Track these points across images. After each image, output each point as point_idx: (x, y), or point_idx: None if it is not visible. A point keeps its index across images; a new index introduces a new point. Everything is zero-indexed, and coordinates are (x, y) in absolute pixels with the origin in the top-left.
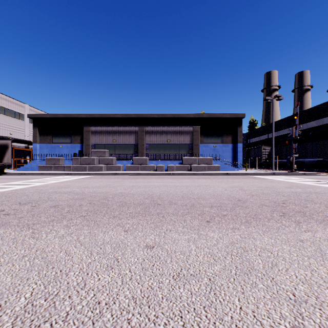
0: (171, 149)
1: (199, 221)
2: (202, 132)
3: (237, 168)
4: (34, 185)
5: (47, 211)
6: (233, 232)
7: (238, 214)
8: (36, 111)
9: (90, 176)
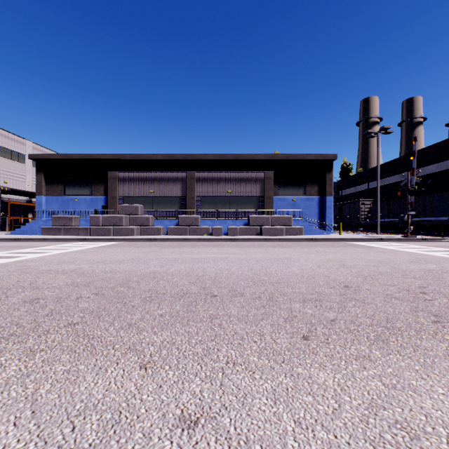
0: (233, 204)
1: (289, 337)
2: (276, 181)
3: (326, 231)
4: (22, 259)
5: (12, 312)
6: (364, 370)
7: (355, 318)
8: (42, 150)
9: (115, 243)
